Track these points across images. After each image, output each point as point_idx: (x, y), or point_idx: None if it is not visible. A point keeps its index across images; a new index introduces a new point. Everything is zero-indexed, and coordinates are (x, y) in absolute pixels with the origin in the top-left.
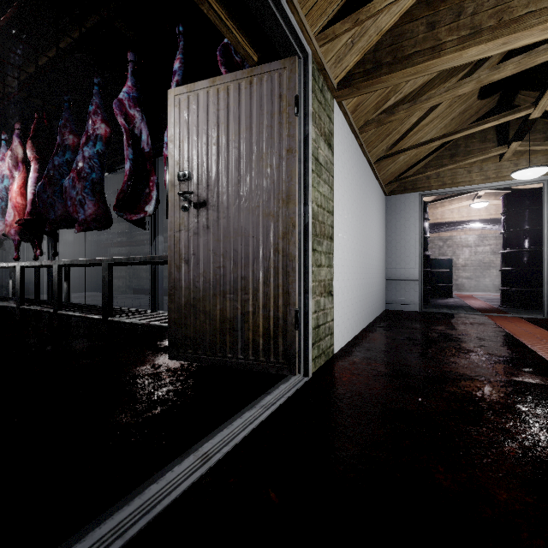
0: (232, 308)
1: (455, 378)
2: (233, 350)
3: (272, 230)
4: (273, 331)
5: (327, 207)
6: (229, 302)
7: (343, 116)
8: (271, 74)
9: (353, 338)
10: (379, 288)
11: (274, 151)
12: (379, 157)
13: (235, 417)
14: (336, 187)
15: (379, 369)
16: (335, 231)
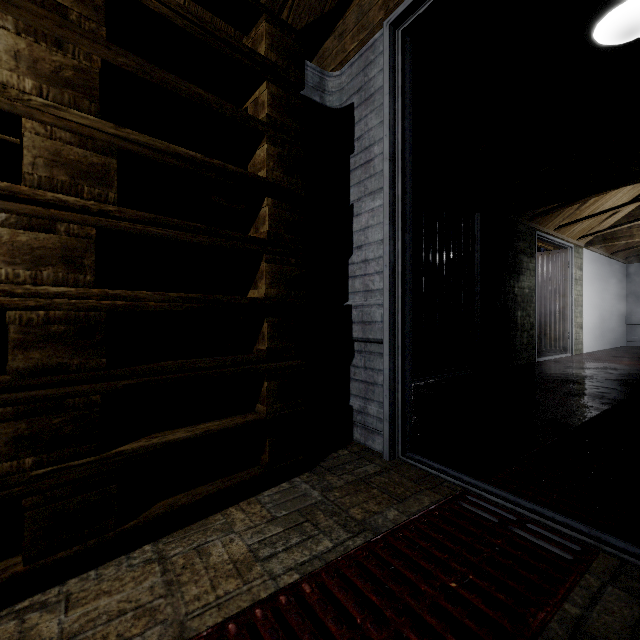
0: (540, 332)
1: (638, 357)
2: (540, 346)
3: (557, 306)
4: (558, 339)
5: (579, 294)
6: (538, 330)
7: (587, 250)
8: (557, 253)
9: (593, 351)
10: (618, 329)
11: (558, 279)
12: (614, 251)
13: (554, 355)
14: (583, 284)
15: (604, 355)
16: (583, 302)
